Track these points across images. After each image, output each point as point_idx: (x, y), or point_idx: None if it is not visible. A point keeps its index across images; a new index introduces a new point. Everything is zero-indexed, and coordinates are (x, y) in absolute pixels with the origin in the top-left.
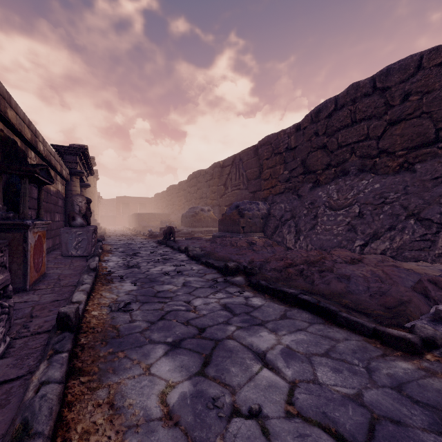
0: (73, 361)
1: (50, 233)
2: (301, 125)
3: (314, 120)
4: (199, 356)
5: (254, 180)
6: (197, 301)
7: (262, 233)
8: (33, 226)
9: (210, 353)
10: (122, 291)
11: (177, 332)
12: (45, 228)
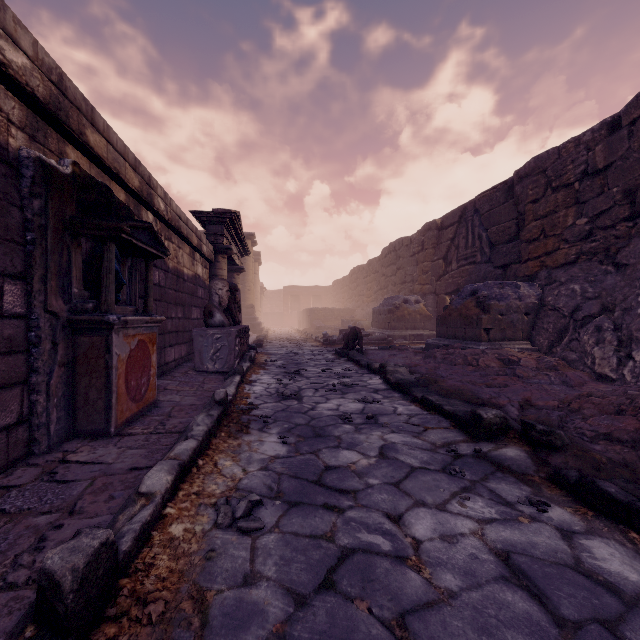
0: None
1: (183, 335)
2: (623, 117)
3: None
4: None
5: (505, 244)
6: (420, 520)
7: (528, 342)
8: (123, 325)
9: None
10: (257, 459)
11: None
12: (156, 328)
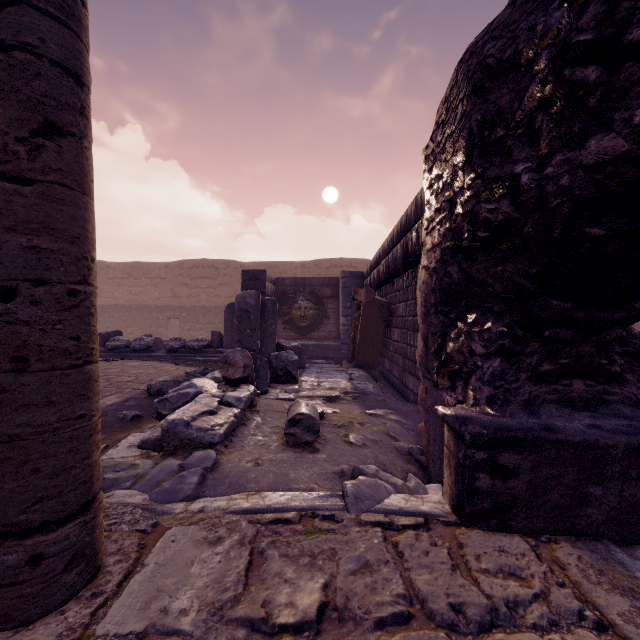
0: None
1: None
2: None
3: None
4: None
5: None
6: None
7: None
8: None
9: None
10: None
11: None
12: None
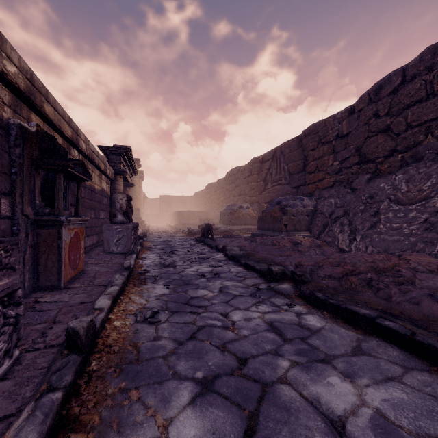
0: (70, 402)
1: (95, 229)
2: (355, 107)
3: (373, 99)
4: (240, 412)
5: (297, 174)
6: (236, 314)
7: (308, 232)
8: (68, 223)
9: (256, 409)
10: (153, 295)
11: (210, 362)
12: (84, 224)
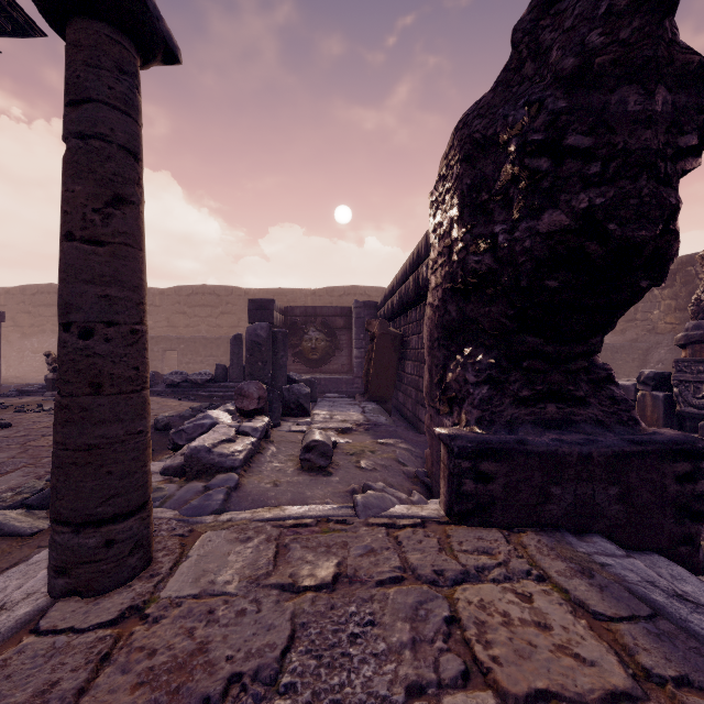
0: None
1: None
2: (11, 291)
3: (23, 293)
4: None
5: None
6: None
7: None
8: None
9: None
10: None
11: None
12: None
